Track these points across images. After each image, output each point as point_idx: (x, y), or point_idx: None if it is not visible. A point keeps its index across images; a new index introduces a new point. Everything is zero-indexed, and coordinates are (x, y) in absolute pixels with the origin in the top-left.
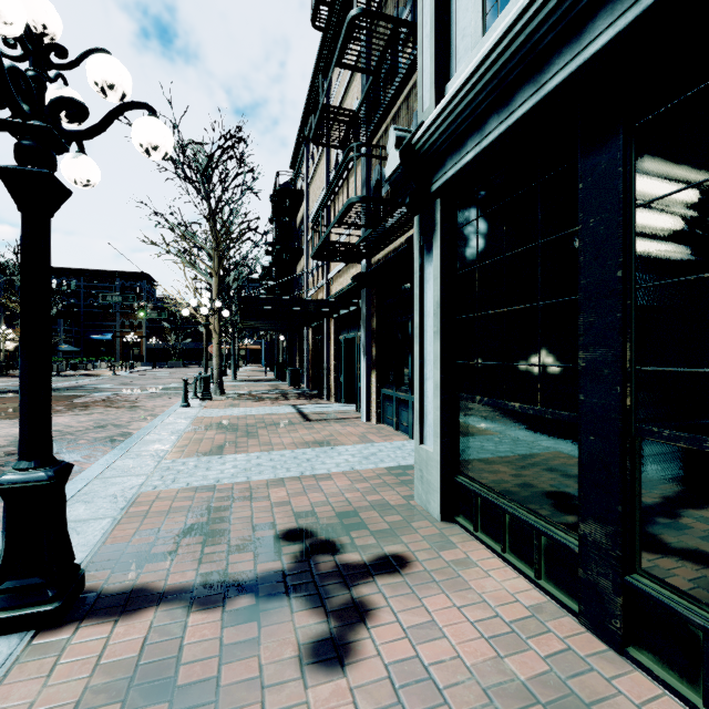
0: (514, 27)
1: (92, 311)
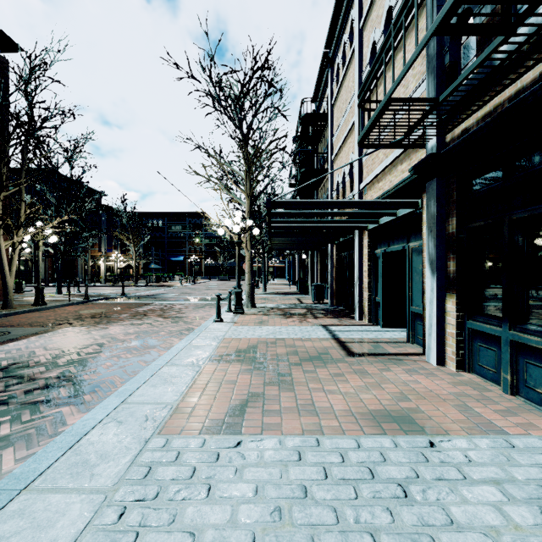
0: None
1: (171, 241)
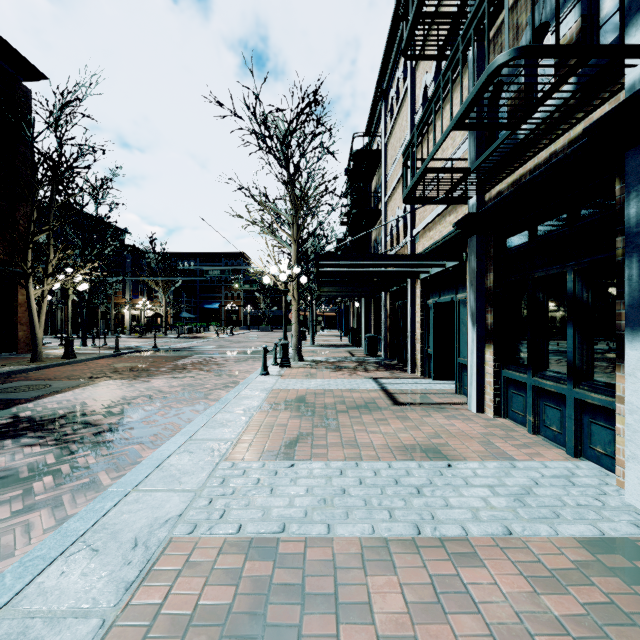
0: None
1: (205, 286)
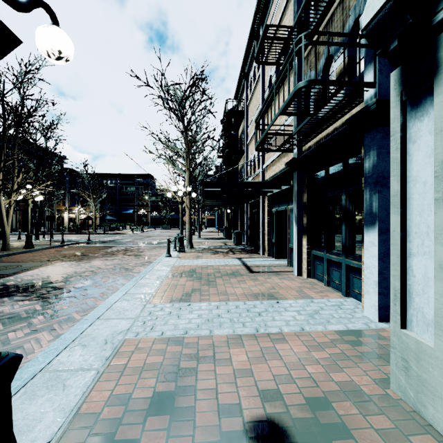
0: None
1: (123, 197)
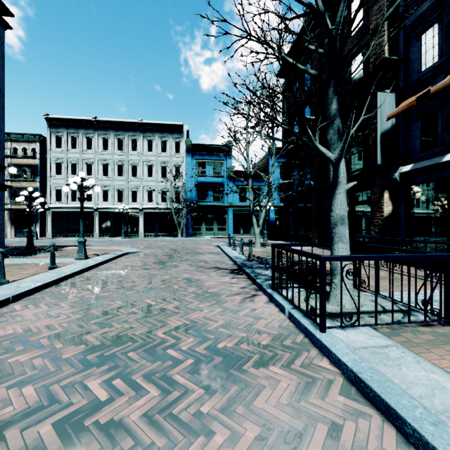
0: (62, 207)
1: None
